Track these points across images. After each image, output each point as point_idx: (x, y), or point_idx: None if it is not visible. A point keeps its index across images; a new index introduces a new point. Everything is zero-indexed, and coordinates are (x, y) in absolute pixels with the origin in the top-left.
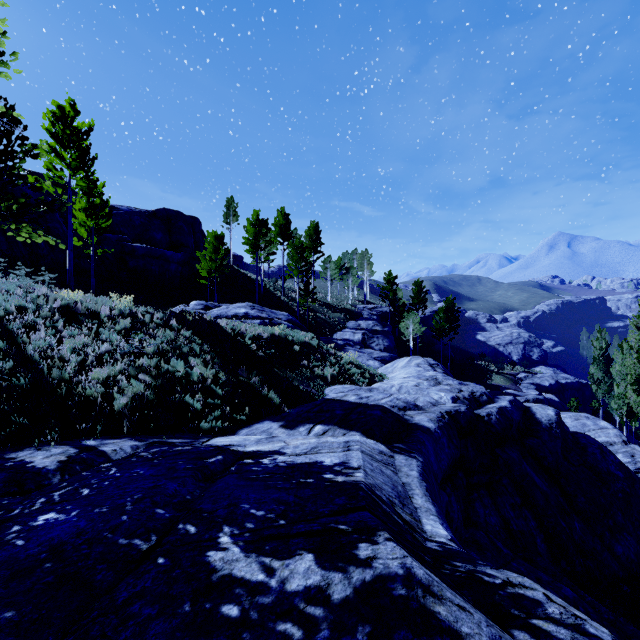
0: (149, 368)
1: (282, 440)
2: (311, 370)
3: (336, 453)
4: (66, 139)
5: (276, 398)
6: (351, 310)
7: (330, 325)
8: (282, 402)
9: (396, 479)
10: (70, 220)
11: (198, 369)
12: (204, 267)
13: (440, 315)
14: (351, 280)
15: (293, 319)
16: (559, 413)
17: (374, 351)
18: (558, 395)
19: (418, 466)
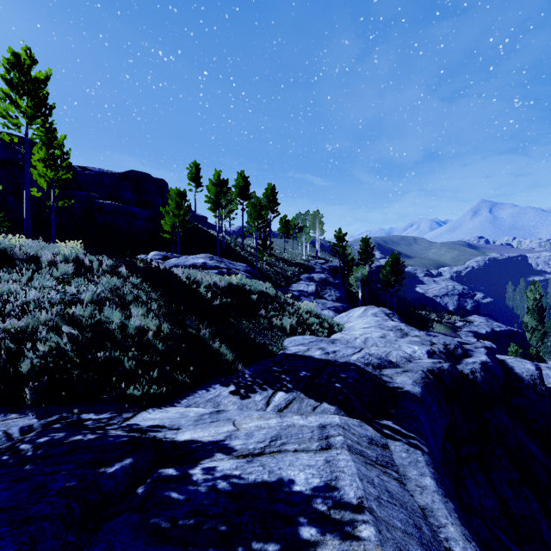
0: (79, 319)
1: (230, 419)
2: (269, 320)
3: (311, 456)
4: (21, 86)
5: (228, 354)
6: (305, 264)
7: (286, 278)
8: (236, 358)
9: (409, 501)
10: (27, 169)
11: (137, 320)
12: (168, 223)
13: (386, 269)
14: (304, 238)
15: (251, 270)
16: (540, 367)
17: (327, 301)
18: (494, 342)
19: (427, 464)
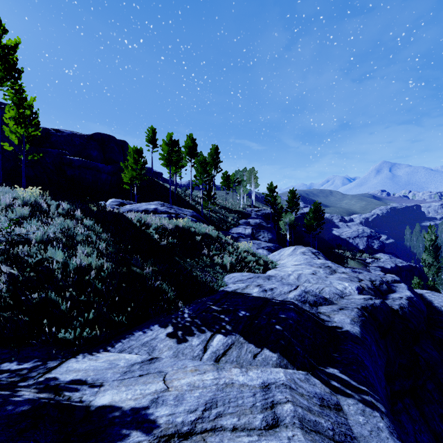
0: (23, 258)
1: (162, 372)
2: (211, 258)
3: (254, 442)
4: None
5: (169, 292)
6: (242, 211)
7: (227, 222)
8: (177, 295)
9: None
10: None
11: (80, 259)
12: (127, 176)
13: (310, 215)
14: (242, 190)
15: (197, 215)
16: None
17: (261, 242)
18: (397, 275)
19: (391, 432)
